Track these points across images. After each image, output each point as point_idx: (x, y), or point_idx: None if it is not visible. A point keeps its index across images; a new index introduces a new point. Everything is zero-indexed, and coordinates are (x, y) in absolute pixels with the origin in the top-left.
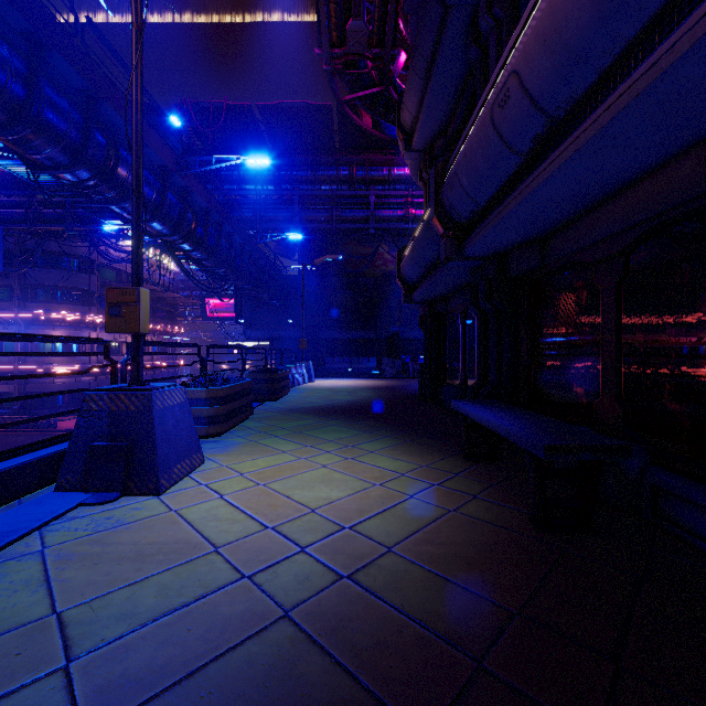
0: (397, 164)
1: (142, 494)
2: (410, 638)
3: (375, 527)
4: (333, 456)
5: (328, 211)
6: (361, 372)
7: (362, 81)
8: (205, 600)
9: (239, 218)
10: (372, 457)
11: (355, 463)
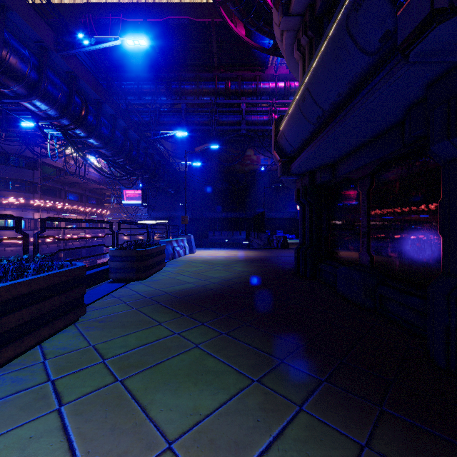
0: (263, 80)
1: None
2: None
3: None
4: None
5: (208, 116)
6: (234, 242)
7: None
8: None
9: (139, 122)
10: None
11: None
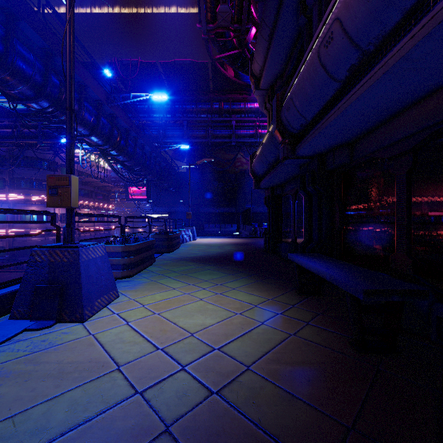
0: (249, 101)
1: (71, 321)
2: None
3: (237, 349)
4: (207, 291)
5: (205, 130)
6: (226, 233)
7: (227, 45)
8: (104, 415)
9: (149, 135)
10: (234, 292)
11: (223, 297)
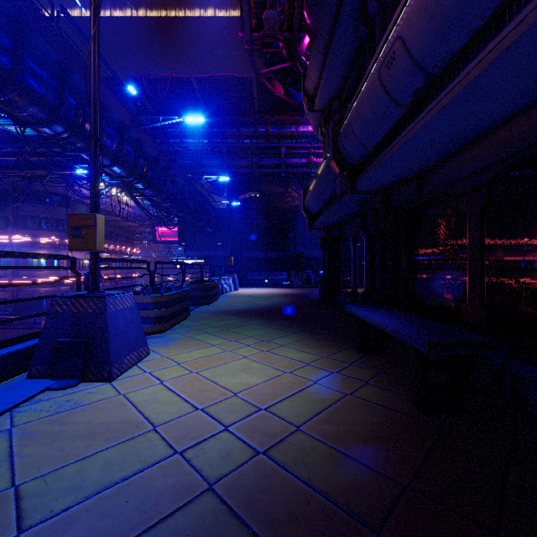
0: (302, 123)
1: (98, 381)
2: (317, 509)
3: (286, 409)
4: (252, 348)
5: (249, 159)
6: (274, 283)
7: (275, 58)
8: (142, 474)
9: (181, 165)
10: (283, 349)
11: (270, 355)
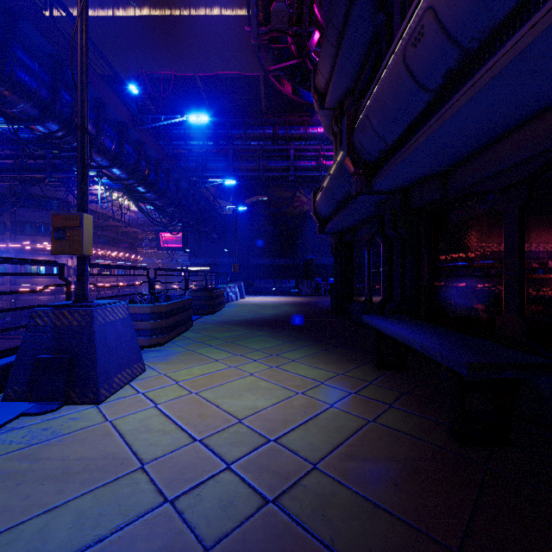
0: (311, 125)
1: (83, 403)
2: None
3: (299, 440)
4: (260, 364)
5: (256, 162)
6: (282, 291)
7: (283, 54)
8: (121, 533)
9: (185, 168)
10: (294, 365)
11: (279, 372)
